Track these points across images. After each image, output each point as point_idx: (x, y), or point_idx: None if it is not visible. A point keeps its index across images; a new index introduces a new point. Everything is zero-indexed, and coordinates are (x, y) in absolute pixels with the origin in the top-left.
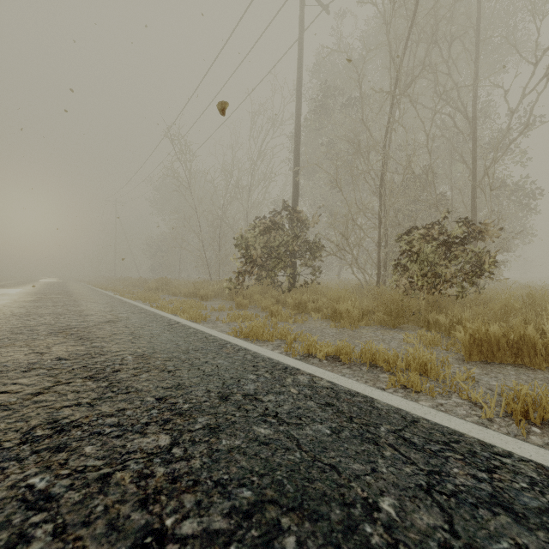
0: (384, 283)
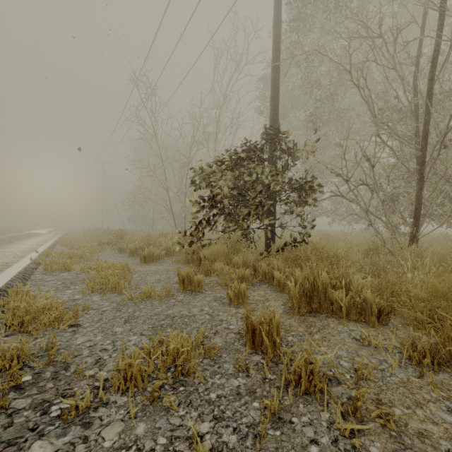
0: (416, 239)
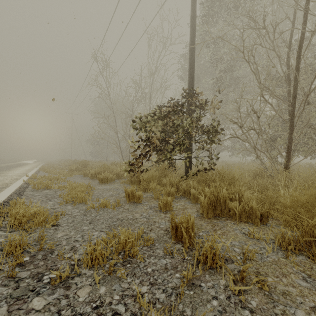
0: (289, 167)
